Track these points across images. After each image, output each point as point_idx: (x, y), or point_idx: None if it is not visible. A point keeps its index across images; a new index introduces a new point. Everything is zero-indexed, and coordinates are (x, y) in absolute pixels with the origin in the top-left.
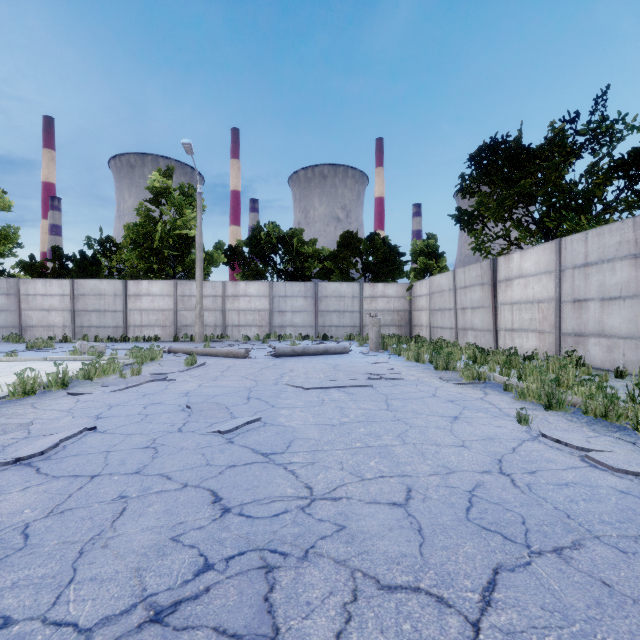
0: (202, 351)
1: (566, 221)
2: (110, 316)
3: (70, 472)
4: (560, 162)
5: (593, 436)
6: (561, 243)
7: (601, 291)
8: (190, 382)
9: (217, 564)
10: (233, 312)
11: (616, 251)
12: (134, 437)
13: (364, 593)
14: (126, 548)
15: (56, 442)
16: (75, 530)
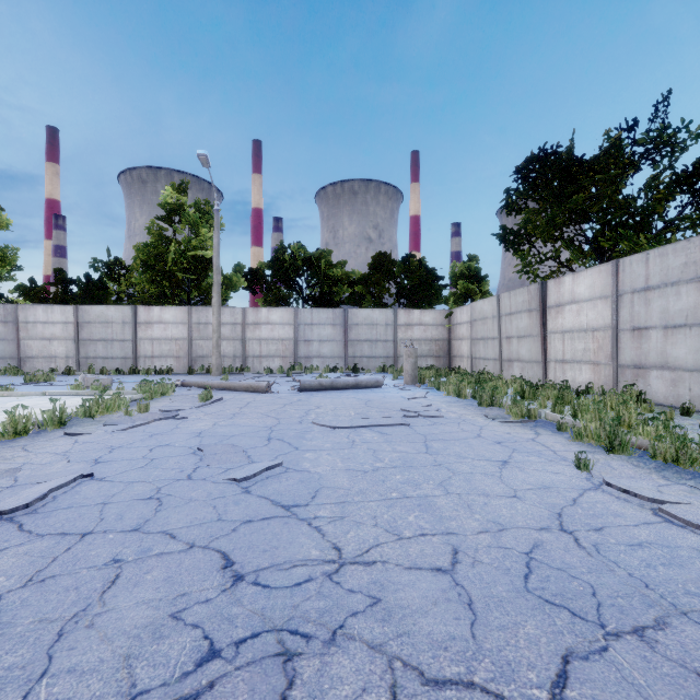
0: (219, 385)
1: (623, 240)
2: (118, 346)
3: (58, 529)
4: (617, 175)
5: (664, 484)
6: (619, 265)
7: (664, 318)
8: (204, 420)
9: (225, 650)
10: (254, 341)
11: (681, 273)
12: (136, 486)
13: (405, 690)
14: (115, 628)
15: (44, 492)
16: (56, 604)
